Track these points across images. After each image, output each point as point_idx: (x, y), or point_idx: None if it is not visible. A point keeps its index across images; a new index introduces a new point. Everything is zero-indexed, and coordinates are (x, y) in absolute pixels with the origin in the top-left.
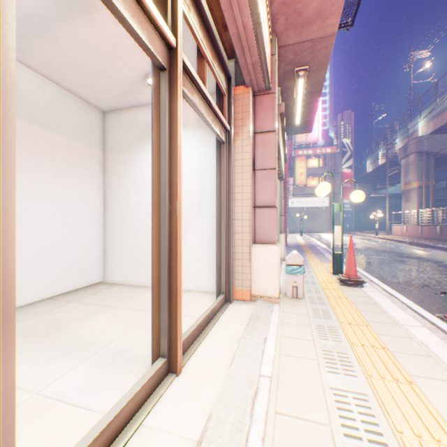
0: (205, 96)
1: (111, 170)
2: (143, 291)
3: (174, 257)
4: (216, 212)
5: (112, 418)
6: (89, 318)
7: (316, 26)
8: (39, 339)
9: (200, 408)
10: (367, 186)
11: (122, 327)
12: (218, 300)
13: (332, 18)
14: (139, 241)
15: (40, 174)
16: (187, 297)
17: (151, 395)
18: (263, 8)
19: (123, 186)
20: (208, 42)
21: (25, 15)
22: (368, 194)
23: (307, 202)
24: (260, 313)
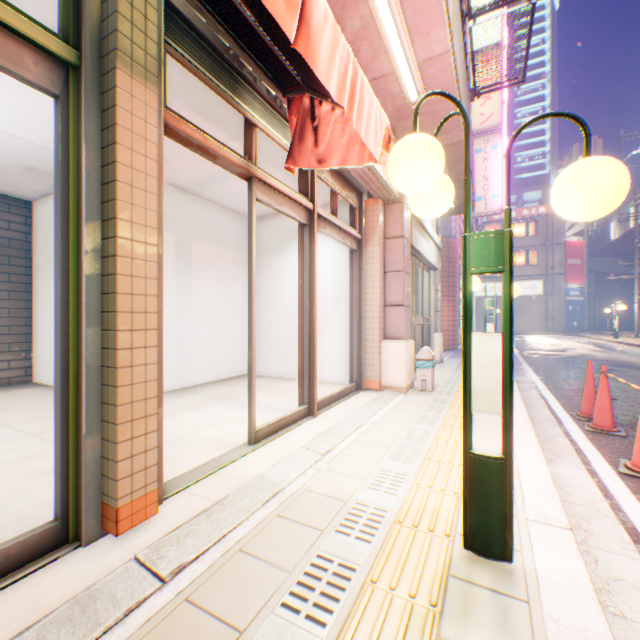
0: (336, 225)
1: (257, 272)
2: (286, 381)
3: (312, 342)
4: (349, 311)
5: (282, 418)
6: None
7: (441, 138)
8: (222, 400)
9: (327, 427)
10: (614, 260)
11: (275, 398)
12: (349, 385)
13: (454, 132)
14: (282, 337)
15: (208, 282)
16: (324, 386)
17: (299, 421)
18: None
19: (268, 286)
20: (338, 181)
21: (212, 176)
22: (617, 273)
23: None
24: (384, 396)
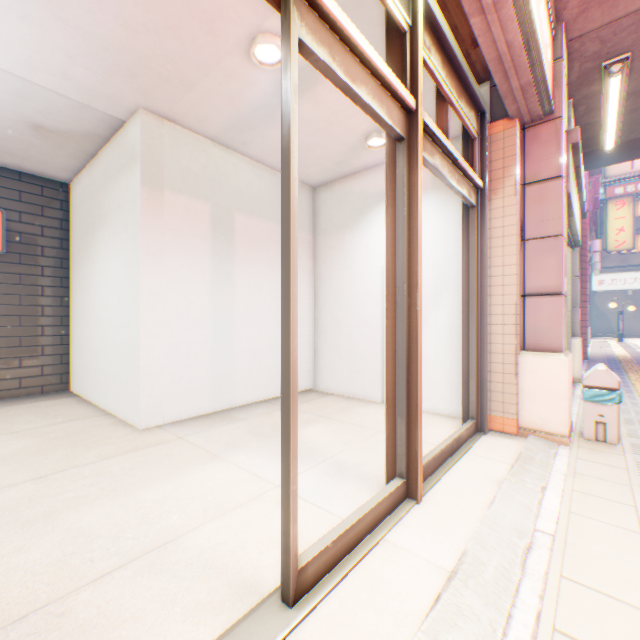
0: (448, 153)
1: (321, 257)
2: (360, 405)
3: (412, 360)
4: (461, 305)
5: (356, 519)
6: (307, 426)
7: None
8: (266, 439)
9: (450, 542)
10: None
11: (343, 440)
12: (464, 426)
13: None
14: (354, 342)
15: (256, 268)
16: None
17: (390, 514)
18: (539, 4)
19: (335, 274)
20: (452, 79)
21: (253, 109)
22: None
23: (635, 280)
24: (534, 453)
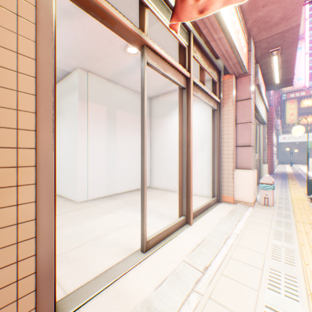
0: (204, 91)
1: (153, 128)
2: (170, 193)
3: (188, 172)
4: (211, 150)
5: (167, 228)
6: (148, 201)
7: (282, 25)
8: (131, 205)
9: (200, 236)
10: None
11: (163, 206)
12: (212, 199)
13: (294, 17)
14: (167, 166)
15: (125, 134)
16: (194, 198)
17: (179, 229)
18: (239, 33)
19: (159, 136)
20: (205, 61)
21: (125, 69)
22: None
23: (299, 137)
24: (238, 209)
